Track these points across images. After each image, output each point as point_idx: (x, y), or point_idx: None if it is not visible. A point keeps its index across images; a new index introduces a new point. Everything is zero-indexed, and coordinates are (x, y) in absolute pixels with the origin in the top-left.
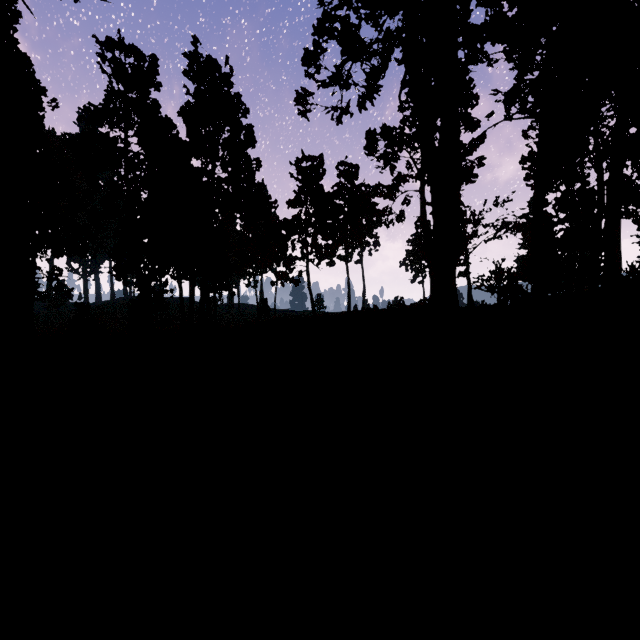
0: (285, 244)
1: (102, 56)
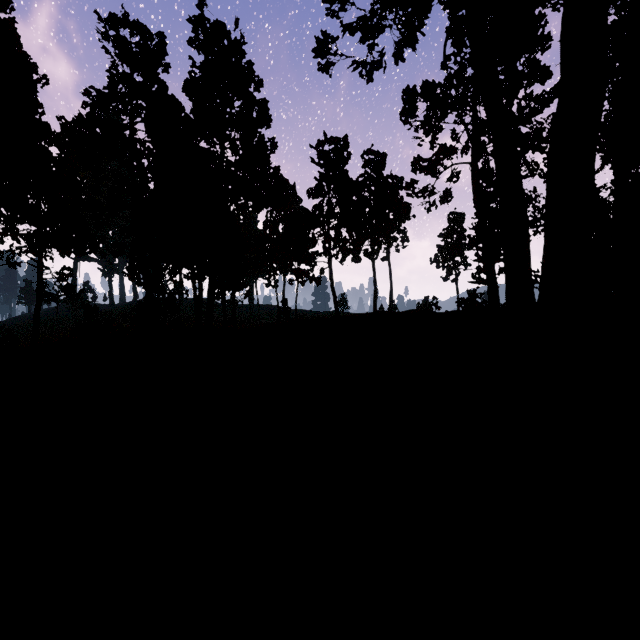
0: (305, 238)
1: (106, 36)
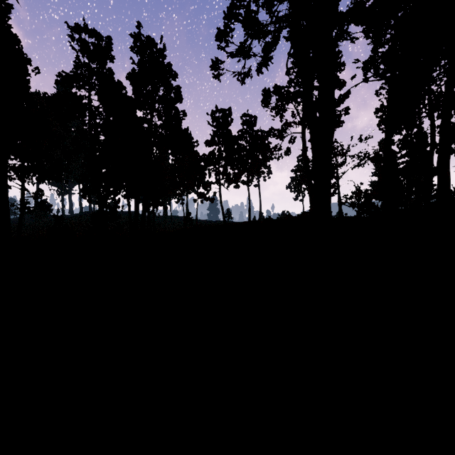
0: (204, 172)
1: (72, 37)
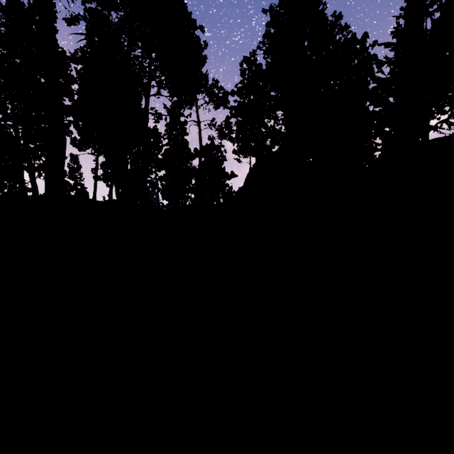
0: None
1: None
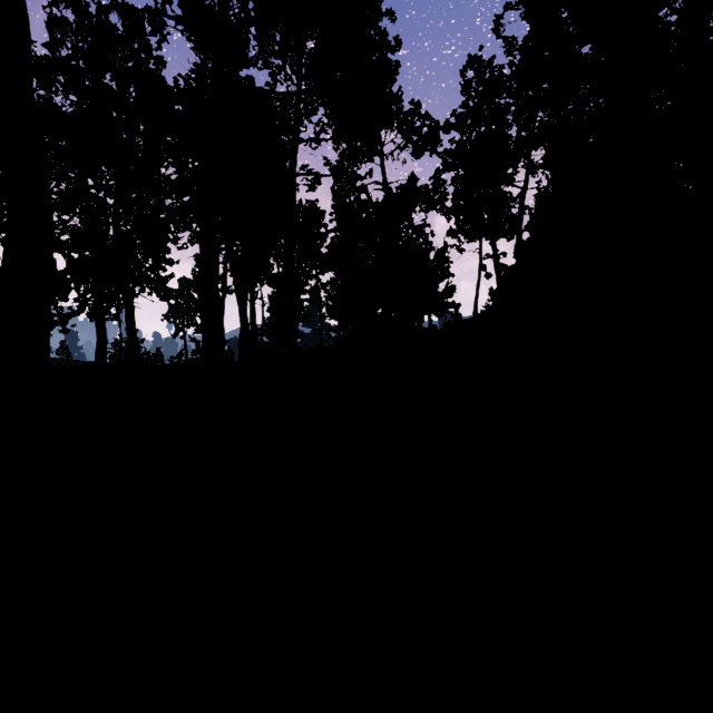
0: None
1: None
